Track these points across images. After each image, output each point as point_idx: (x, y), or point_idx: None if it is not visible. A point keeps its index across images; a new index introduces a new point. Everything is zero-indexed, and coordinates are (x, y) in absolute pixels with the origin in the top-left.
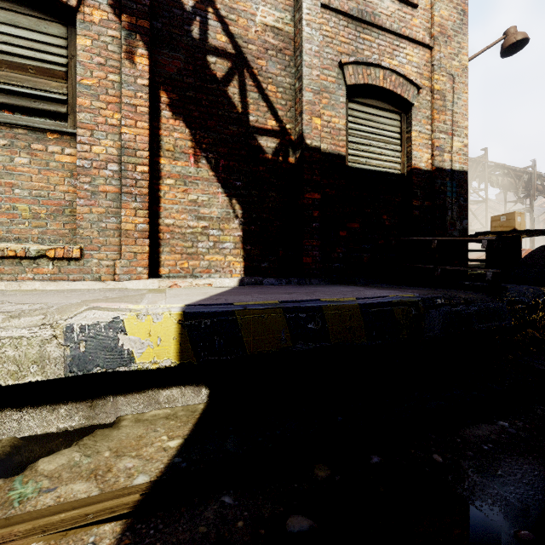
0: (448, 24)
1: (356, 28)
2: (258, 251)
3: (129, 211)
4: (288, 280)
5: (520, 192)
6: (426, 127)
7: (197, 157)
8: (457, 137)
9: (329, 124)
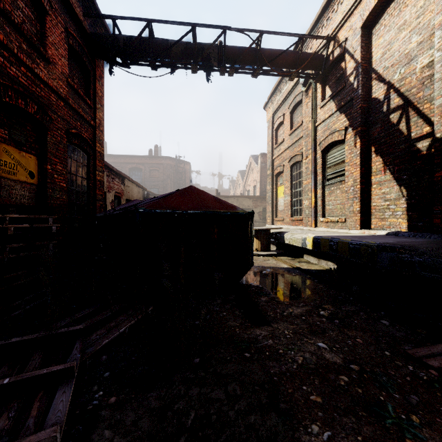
0: None
1: None
2: (416, 215)
3: (355, 204)
4: (415, 234)
5: None
6: None
7: (384, 170)
8: None
9: None
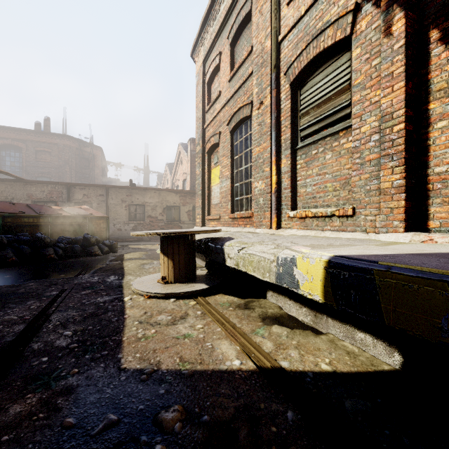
0: None
1: None
2: None
3: (387, 171)
4: None
5: None
6: None
7: None
8: None
9: None
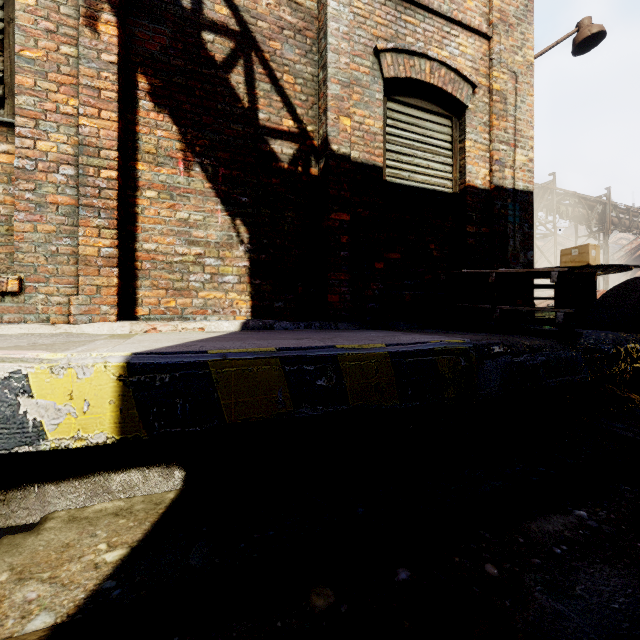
0: (510, 9)
1: (396, 7)
2: (270, 287)
3: (90, 230)
4: (307, 324)
5: (593, 225)
6: (483, 135)
7: (188, 162)
8: (521, 149)
9: (362, 127)
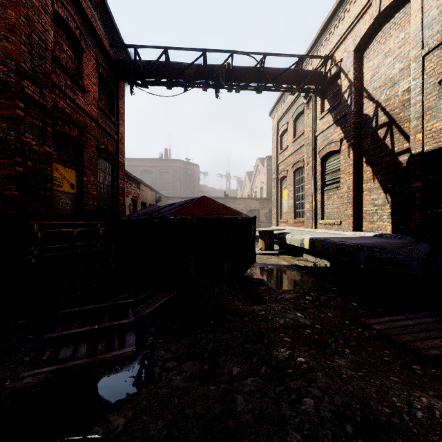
0: None
1: None
2: (398, 219)
3: (348, 208)
4: (395, 236)
5: None
6: None
7: (373, 179)
8: None
9: (431, 130)
